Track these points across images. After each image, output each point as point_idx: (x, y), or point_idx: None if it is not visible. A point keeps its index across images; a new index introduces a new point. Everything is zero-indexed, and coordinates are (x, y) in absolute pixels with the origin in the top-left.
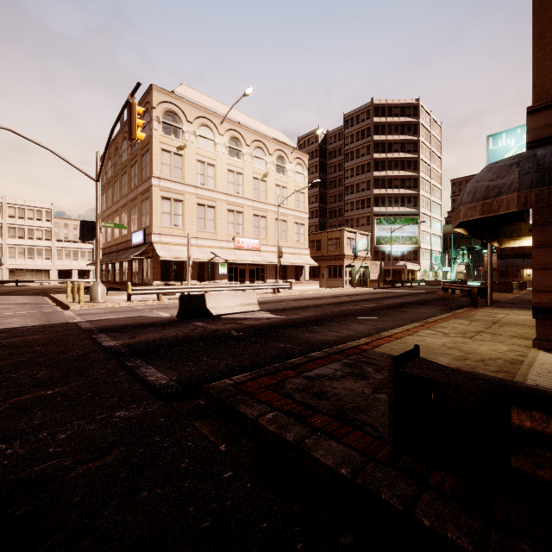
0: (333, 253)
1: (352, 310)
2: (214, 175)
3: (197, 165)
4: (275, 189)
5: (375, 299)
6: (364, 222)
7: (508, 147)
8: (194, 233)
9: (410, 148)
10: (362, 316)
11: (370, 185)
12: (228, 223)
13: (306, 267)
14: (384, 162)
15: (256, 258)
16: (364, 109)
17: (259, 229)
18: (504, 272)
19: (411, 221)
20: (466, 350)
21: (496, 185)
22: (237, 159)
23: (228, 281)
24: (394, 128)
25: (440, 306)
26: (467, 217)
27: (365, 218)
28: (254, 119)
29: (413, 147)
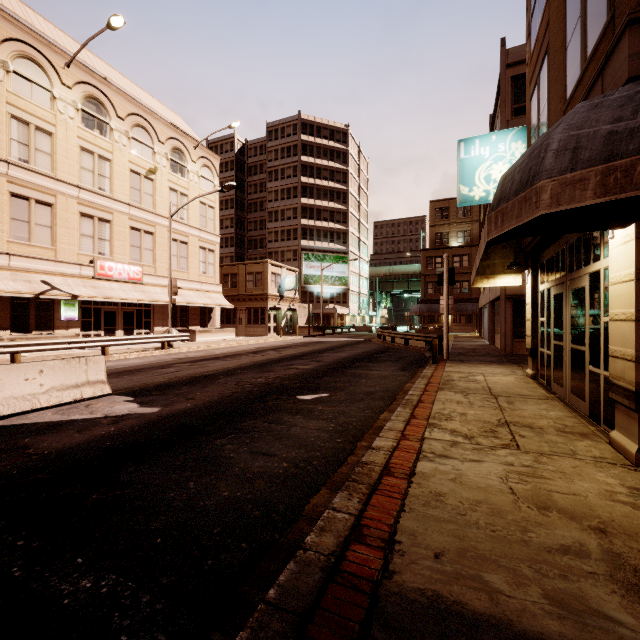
0: (253, 291)
1: (285, 378)
2: (50, 150)
3: (10, 123)
4: (169, 194)
5: (311, 354)
6: (290, 256)
7: (482, 158)
8: (3, 245)
9: (340, 178)
10: (305, 394)
11: (297, 214)
12: (81, 236)
13: (217, 310)
14: (312, 189)
15: (135, 294)
16: (290, 122)
17: (141, 251)
18: (428, 318)
19: (341, 259)
20: (577, 512)
21: (637, 128)
22: (100, 134)
23: (81, 331)
24: (323, 152)
25: (394, 363)
26: (560, 204)
27: (291, 252)
28: (133, 83)
29: (343, 177)
